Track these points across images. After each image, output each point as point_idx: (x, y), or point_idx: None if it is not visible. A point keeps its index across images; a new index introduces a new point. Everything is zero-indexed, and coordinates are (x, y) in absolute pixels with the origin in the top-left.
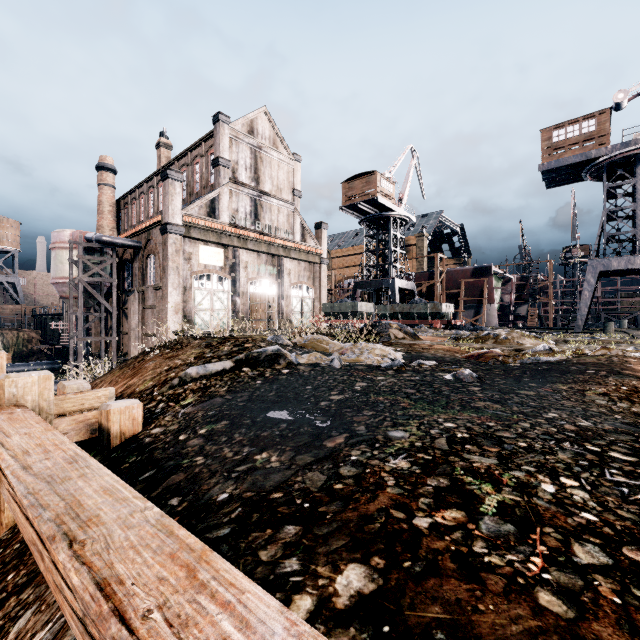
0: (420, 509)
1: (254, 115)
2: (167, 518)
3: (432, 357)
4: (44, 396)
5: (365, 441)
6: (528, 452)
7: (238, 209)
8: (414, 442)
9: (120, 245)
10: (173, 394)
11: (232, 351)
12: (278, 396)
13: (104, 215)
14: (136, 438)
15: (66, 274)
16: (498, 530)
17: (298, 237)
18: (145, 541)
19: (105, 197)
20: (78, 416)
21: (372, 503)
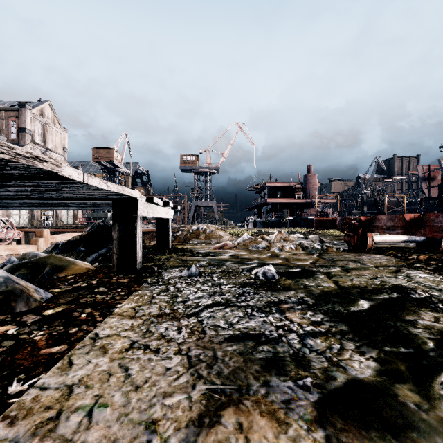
0: None
1: (43, 105)
2: None
3: None
4: None
5: None
6: None
7: None
8: None
9: None
10: None
11: None
12: None
13: None
14: None
15: None
16: None
17: None
18: None
19: None
20: None
21: None
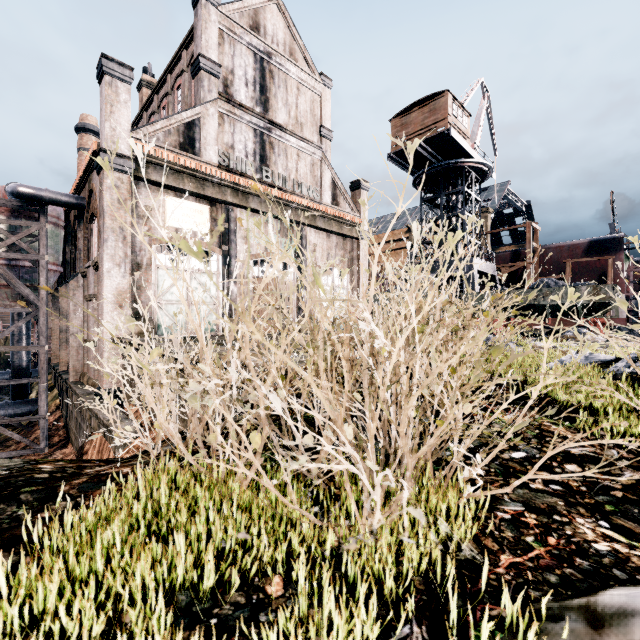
0: None
1: (260, 3)
2: None
3: None
4: None
5: None
6: None
7: (233, 145)
8: None
9: (46, 200)
10: None
11: None
12: None
13: None
14: None
15: None
16: None
17: (327, 198)
18: None
19: None
20: None
21: None
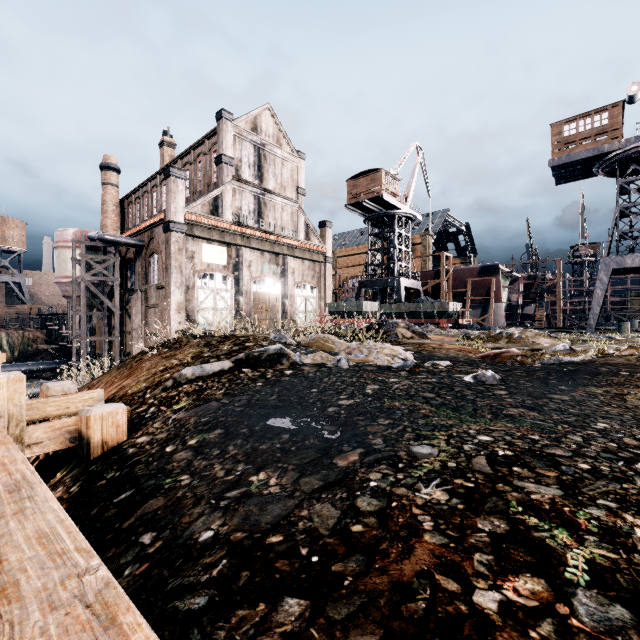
0: (478, 574)
1: (258, 112)
2: (113, 589)
3: (445, 357)
4: (14, 400)
5: (385, 459)
6: (596, 478)
7: (241, 207)
8: (446, 462)
9: (123, 244)
10: (166, 397)
11: (232, 350)
12: (280, 400)
13: (108, 214)
14: (119, 448)
15: (69, 273)
16: (606, 618)
17: (302, 236)
18: (69, 638)
19: (109, 196)
20: (55, 423)
21: (407, 561)
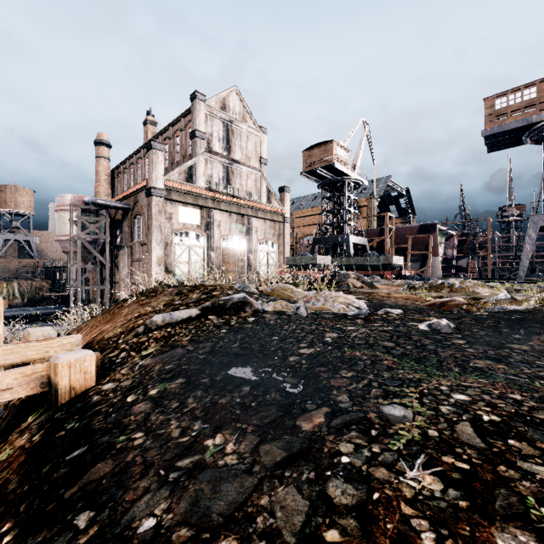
0: None
1: (226, 93)
2: None
3: (395, 305)
4: None
5: (354, 423)
6: None
7: (212, 175)
8: (425, 428)
9: (112, 207)
10: (136, 342)
11: (200, 299)
12: (242, 348)
13: (101, 183)
14: (85, 395)
15: (68, 232)
16: None
17: (264, 199)
18: None
19: (101, 168)
20: (25, 369)
21: None
